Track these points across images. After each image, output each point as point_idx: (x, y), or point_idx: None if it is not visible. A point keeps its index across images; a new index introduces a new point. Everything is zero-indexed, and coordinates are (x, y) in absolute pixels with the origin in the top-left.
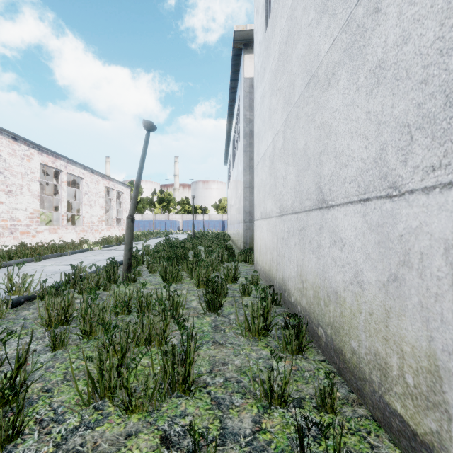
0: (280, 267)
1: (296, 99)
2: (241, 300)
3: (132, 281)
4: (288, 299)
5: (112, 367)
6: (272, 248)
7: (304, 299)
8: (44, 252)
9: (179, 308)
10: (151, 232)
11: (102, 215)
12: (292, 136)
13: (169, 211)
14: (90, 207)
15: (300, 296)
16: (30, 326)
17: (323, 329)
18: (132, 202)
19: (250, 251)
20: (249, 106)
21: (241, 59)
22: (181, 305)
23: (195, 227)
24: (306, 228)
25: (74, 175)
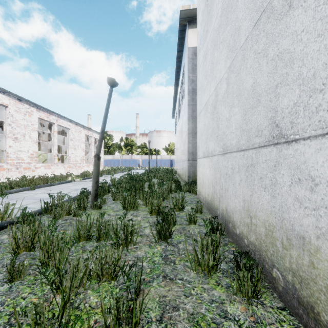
0: (223, 200)
1: (243, 42)
2: (188, 228)
3: (98, 208)
4: (232, 230)
5: (44, 327)
6: (214, 182)
7: (252, 234)
8: (39, 183)
9: (133, 237)
10: (118, 168)
11: (84, 155)
12: (237, 78)
13: (132, 152)
14: (74, 149)
15: (247, 230)
16: (2, 251)
17: (281, 272)
18: (98, 144)
19: (193, 183)
20: (192, 69)
21: (186, 33)
22: (136, 232)
23: (150, 164)
24: (255, 164)
25: (63, 127)
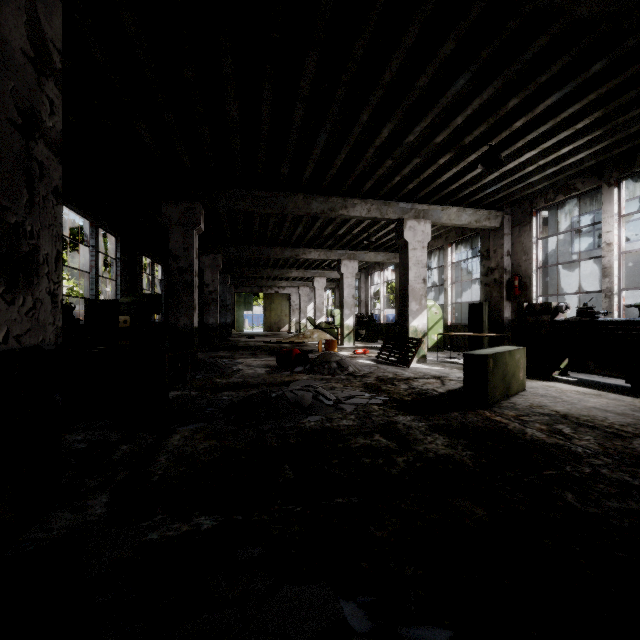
0: None
1: None
2: None
3: None
4: None
5: None
6: None
7: None
8: None
9: None
10: None
11: None
12: None
13: None
14: None
15: None
16: None
17: None
18: None
19: None
20: None
21: None
22: None
23: None
24: None
25: None
